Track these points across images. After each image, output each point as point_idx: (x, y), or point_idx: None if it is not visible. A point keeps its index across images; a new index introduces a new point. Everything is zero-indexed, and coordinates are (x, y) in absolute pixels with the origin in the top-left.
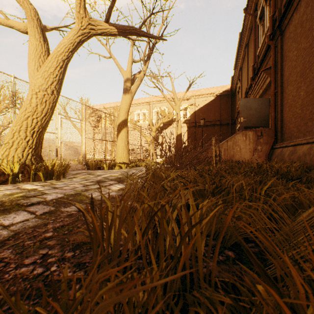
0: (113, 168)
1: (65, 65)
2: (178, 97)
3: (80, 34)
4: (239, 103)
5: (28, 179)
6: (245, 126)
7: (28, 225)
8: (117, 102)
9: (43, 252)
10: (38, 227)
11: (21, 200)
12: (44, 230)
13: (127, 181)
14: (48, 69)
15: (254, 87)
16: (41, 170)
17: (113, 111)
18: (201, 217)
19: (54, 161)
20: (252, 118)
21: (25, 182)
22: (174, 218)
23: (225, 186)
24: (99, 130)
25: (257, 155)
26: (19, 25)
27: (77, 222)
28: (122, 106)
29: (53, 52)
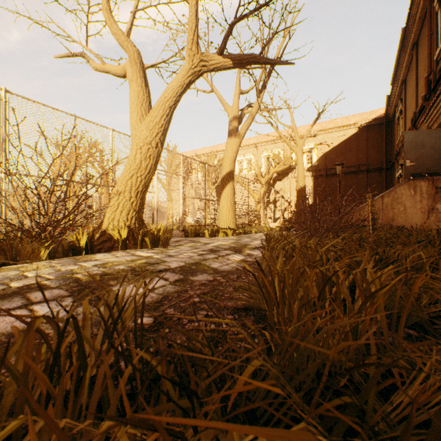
0: (216, 234)
1: (171, 112)
2: (299, 133)
3: (190, 74)
4: (400, 136)
5: (134, 246)
6: (413, 174)
7: (169, 290)
8: (211, 147)
9: (203, 313)
10: (180, 292)
11: (148, 267)
12: (189, 296)
13: (265, 249)
14: (154, 119)
15: (429, 111)
16: (148, 236)
17: (207, 159)
18: (365, 293)
19: (159, 226)
20: (427, 161)
21: (131, 249)
22: (347, 285)
23: (394, 259)
24: (189, 185)
25: (436, 218)
26: (116, 69)
27: (216, 291)
28: (227, 154)
29: (160, 99)
